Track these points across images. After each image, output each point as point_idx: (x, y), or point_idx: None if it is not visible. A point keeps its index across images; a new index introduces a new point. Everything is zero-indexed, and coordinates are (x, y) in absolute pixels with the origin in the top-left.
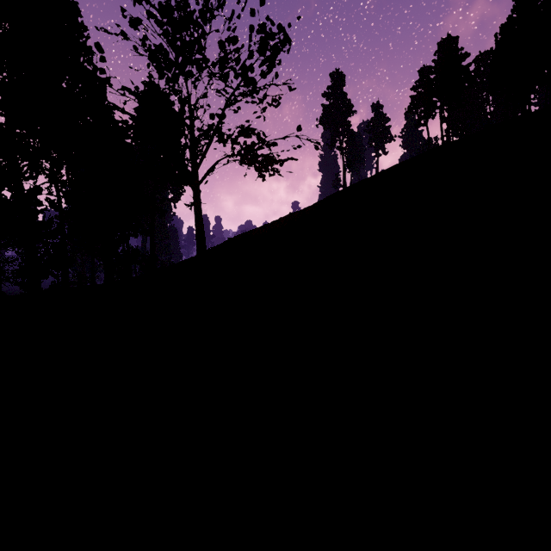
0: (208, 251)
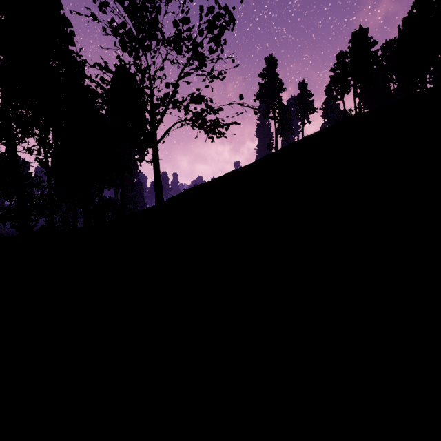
0: (167, 201)
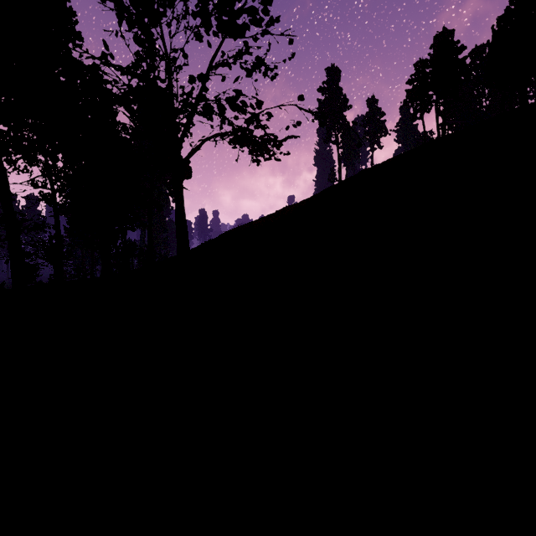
0: (204, 245)
